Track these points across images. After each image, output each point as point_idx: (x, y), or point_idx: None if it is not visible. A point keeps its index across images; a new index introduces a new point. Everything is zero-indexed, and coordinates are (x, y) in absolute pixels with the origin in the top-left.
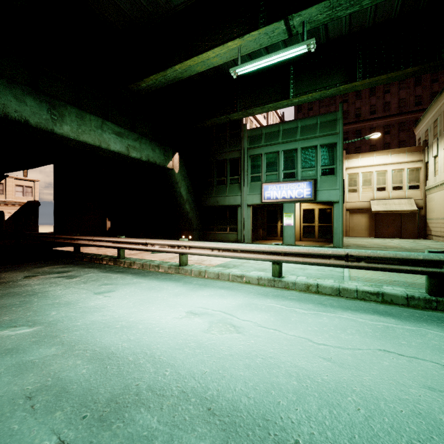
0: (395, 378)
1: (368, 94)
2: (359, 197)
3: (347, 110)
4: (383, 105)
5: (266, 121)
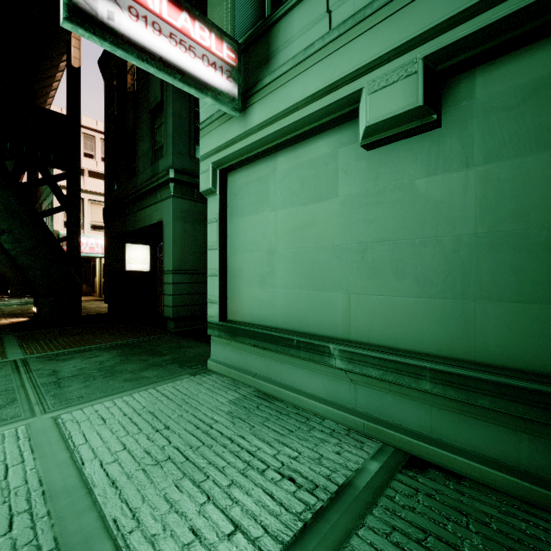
0: None
1: None
2: None
3: None
4: None
5: None
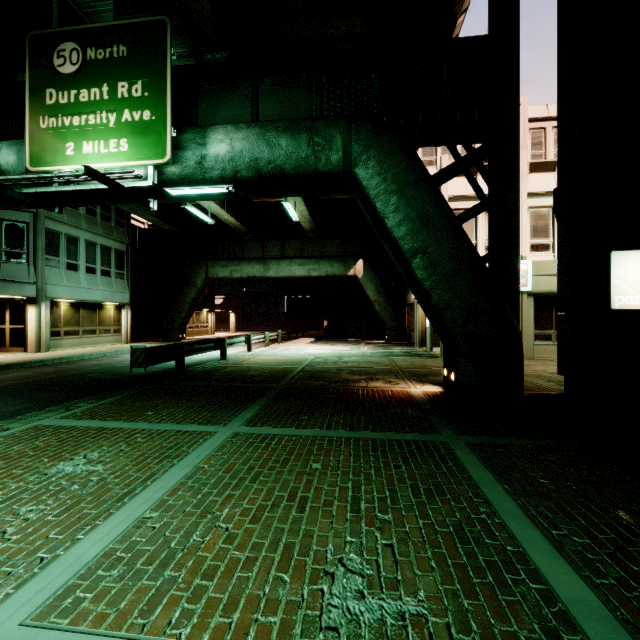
0: None
1: None
2: None
3: None
4: None
5: None
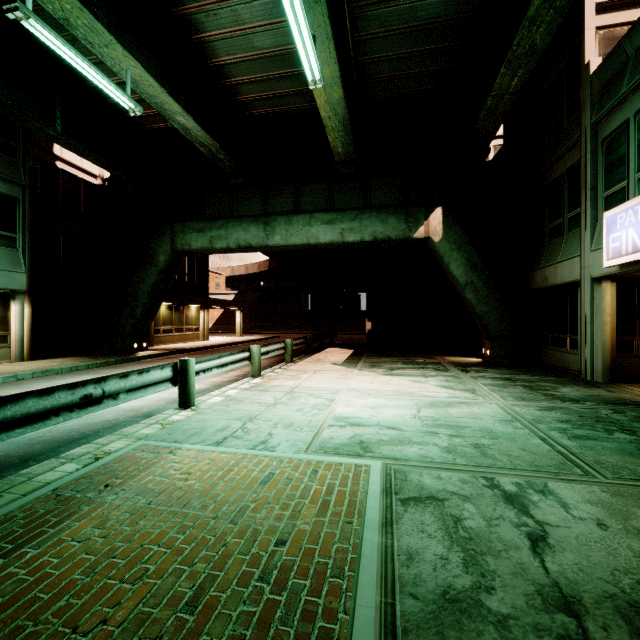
0: None
1: None
2: None
3: None
4: None
5: None
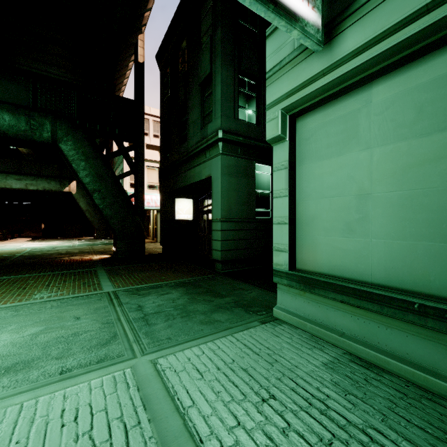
0: None
1: None
2: None
3: None
4: None
5: None
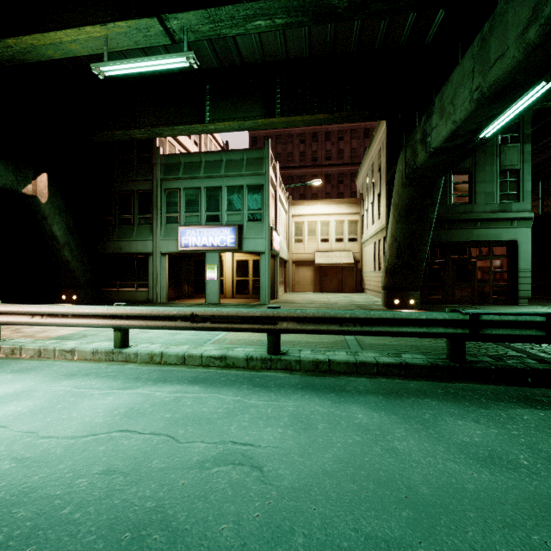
0: (84, 467)
1: (324, 137)
2: (304, 248)
3: (304, 152)
4: (338, 152)
5: (198, 149)
